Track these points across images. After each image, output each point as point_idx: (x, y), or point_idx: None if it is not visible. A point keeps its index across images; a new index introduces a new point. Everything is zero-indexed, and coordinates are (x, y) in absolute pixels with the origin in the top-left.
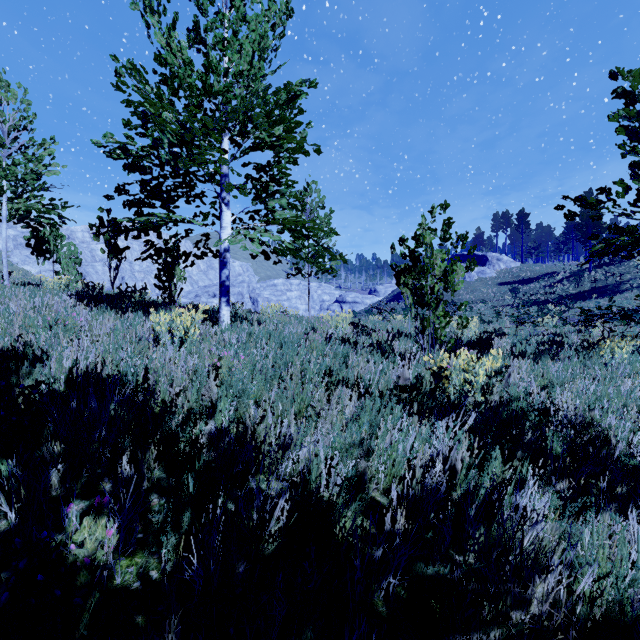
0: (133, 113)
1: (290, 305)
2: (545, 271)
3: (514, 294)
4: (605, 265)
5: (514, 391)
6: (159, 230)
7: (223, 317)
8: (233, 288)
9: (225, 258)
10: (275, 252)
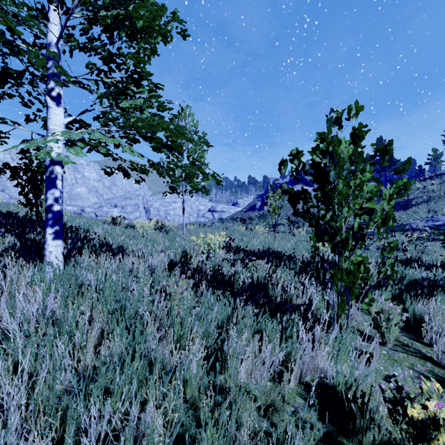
0: None
1: (175, 213)
2: None
3: None
4: None
5: None
6: None
7: (49, 255)
8: (131, 200)
9: (52, 173)
10: (134, 168)
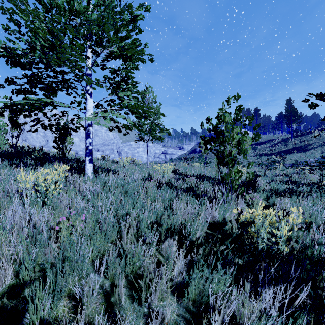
0: (9, 19)
1: (138, 155)
2: (268, 138)
3: (253, 150)
4: (299, 136)
5: (308, 240)
6: (42, 111)
7: (87, 170)
8: (108, 146)
9: (89, 130)
10: (124, 127)
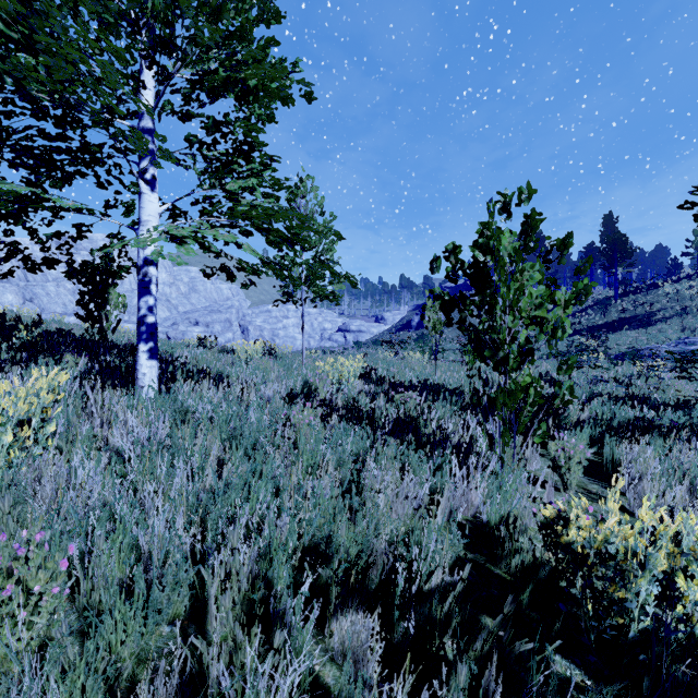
0: None
1: (286, 334)
2: None
3: None
4: (631, 293)
5: None
6: (19, 223)
7: (142, 378)
8: (219, 314)
9: (146, 275)
10: (242, 268)
